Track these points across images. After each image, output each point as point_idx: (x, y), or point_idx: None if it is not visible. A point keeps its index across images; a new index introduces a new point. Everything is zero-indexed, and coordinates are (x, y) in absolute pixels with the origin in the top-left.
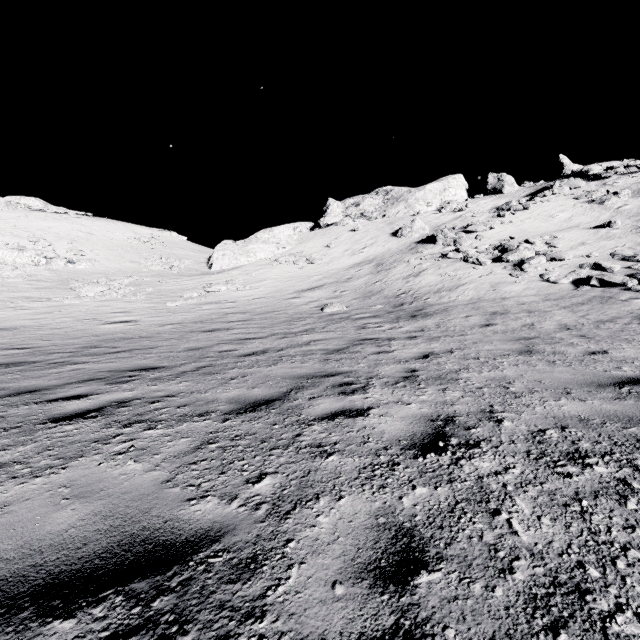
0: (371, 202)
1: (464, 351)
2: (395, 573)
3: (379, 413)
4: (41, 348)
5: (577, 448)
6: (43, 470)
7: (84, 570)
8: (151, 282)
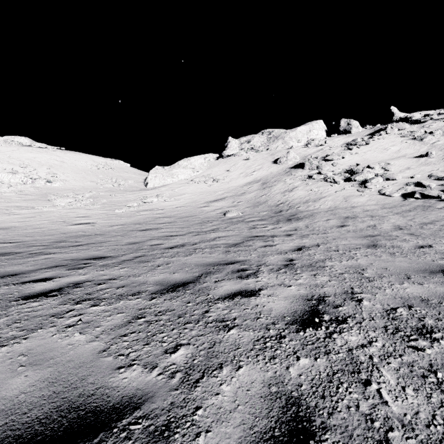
0: (258, 140)
1: (327, 245)
2: (287, 443)
3: (267, 293)
4: (25, 242)
5: (424, 324)
6: (9, 340)
7: (25, 436)
8: (105, 195)
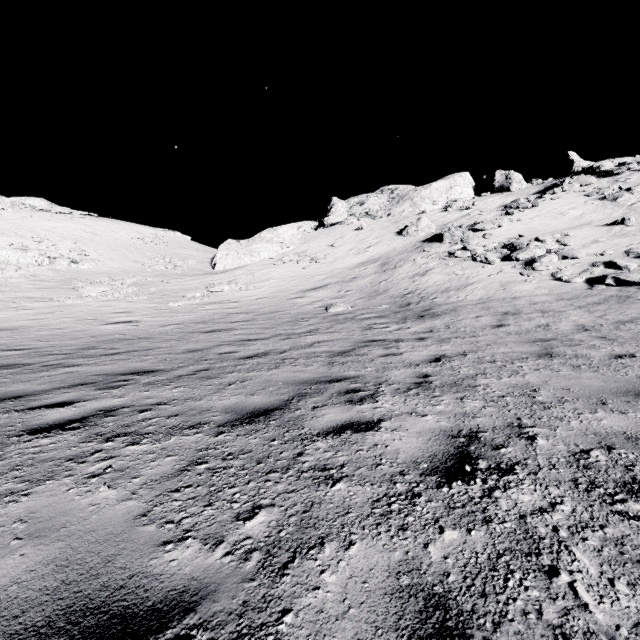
0: (376, 201)
1: (478, 354)
2: None
3: (391, 427)
4: (38, 349)
5: (634, 476)
6: (2, 497)
7: None
8: (154, 282)
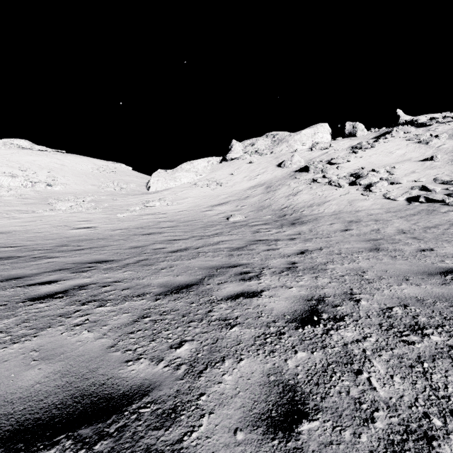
0: (263, 143)
1: (330, 249)
2: (283, 422)
3: (269, 294)
4: (26, 246)
5: (417, 321)
6: (20, 338)
7: (44, 418)
8: (106, 199)
